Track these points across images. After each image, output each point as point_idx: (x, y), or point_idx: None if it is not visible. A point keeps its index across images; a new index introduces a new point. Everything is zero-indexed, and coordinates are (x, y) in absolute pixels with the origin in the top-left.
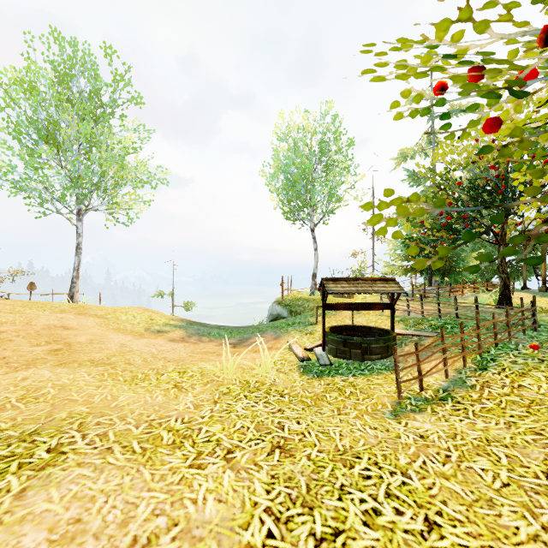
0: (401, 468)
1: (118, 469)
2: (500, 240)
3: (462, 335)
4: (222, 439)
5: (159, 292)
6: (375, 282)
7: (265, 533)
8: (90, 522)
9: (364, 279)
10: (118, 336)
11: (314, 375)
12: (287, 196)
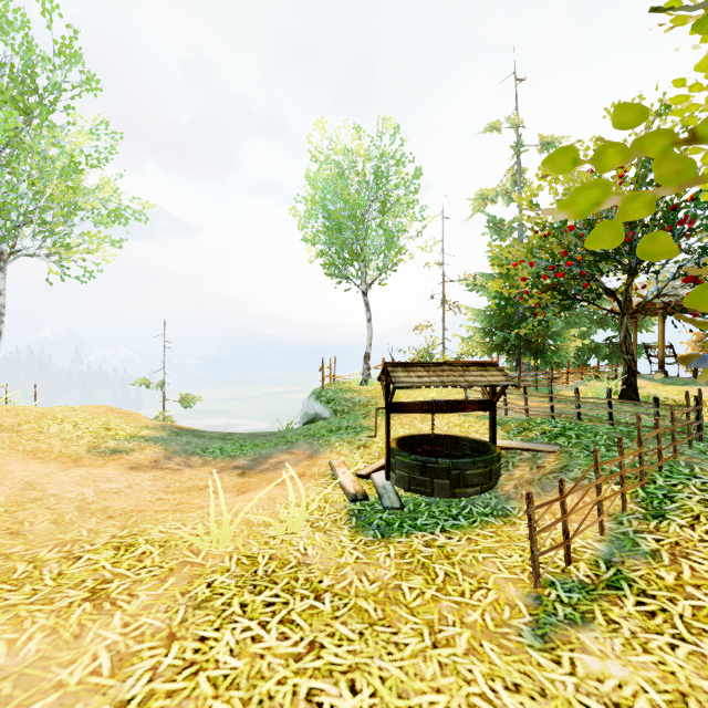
0: None
1: None
2: (623, 308)
3: (623, 458)
4: None
5: (143, 381)
6: (467, 368)
7: None
8: None
9: (450, 364)
10: (28, 465)
11: (376, 533)
12: (329, 244)
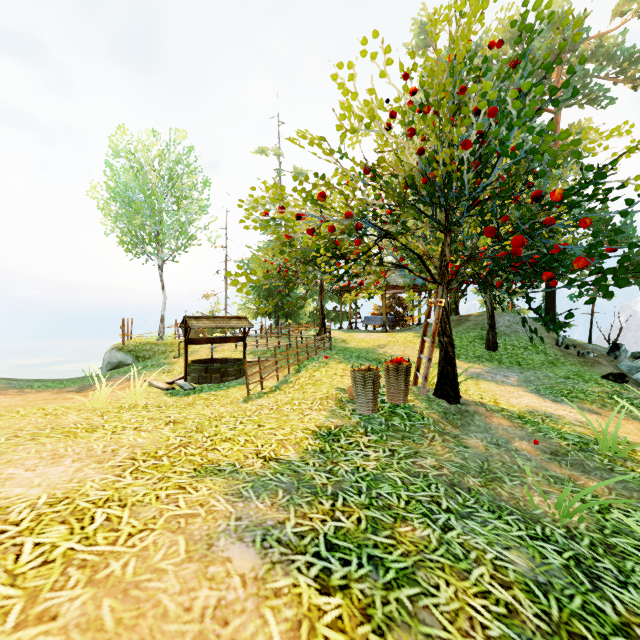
0: (248, 416)
1: (56, 442)
2: (320, 290)
3: (288, 352)
4: (126, 426)
5: None
6: (231, 319)
7: (179, 440)
8: (66, 453)
9: (222, 317)
10: None
11: (182, 395)
12: (128, 225)
